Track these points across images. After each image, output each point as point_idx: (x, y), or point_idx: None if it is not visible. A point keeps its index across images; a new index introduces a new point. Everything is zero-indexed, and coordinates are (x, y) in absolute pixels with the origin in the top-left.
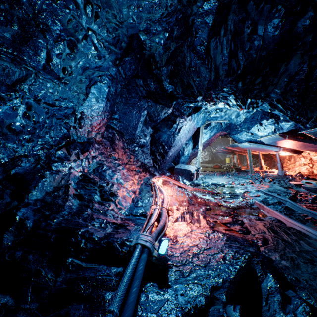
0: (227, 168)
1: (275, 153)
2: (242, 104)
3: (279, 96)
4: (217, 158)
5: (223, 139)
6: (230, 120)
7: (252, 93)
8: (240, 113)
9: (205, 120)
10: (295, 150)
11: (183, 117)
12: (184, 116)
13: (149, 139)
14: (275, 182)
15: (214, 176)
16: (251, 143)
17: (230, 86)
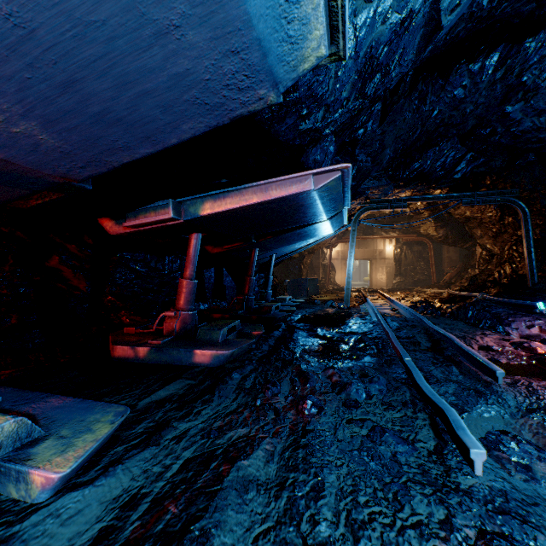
0: None
1: None
2: None
3: None
4: None
5: None
6: None
7: None
8: None
9: None
10: None
11: None
12: None
13: None
14: None
15: None
16: None
17: None
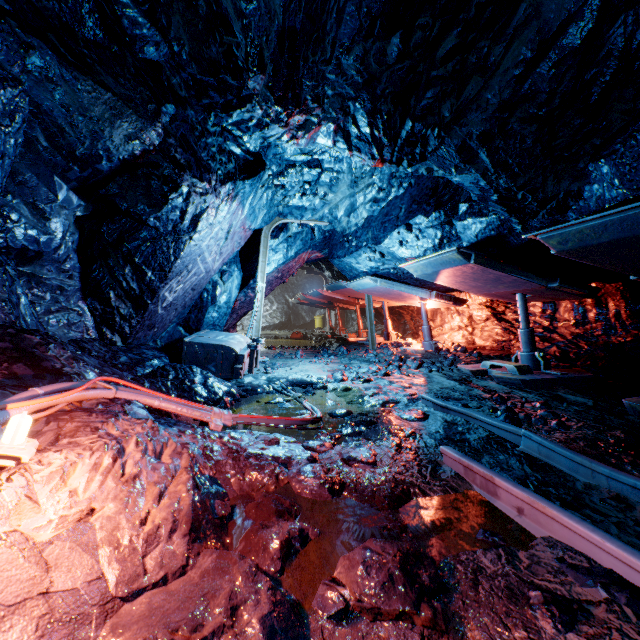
0: (319, 337)
1: (417, 304)
2: (387, 140)
3: (490, 119)
4: (298, 317)
5: (310, 279)
6: (334, 221)
7: (422, 100)
8: (359, 202)
9: (274, 212)
10: (456, 298)
11: (207, 178)
12: (212, 176)
13: (73, 236)
14: (428, 366)
15: (297, 359)
16: (378, 280)
17: (362, 47)
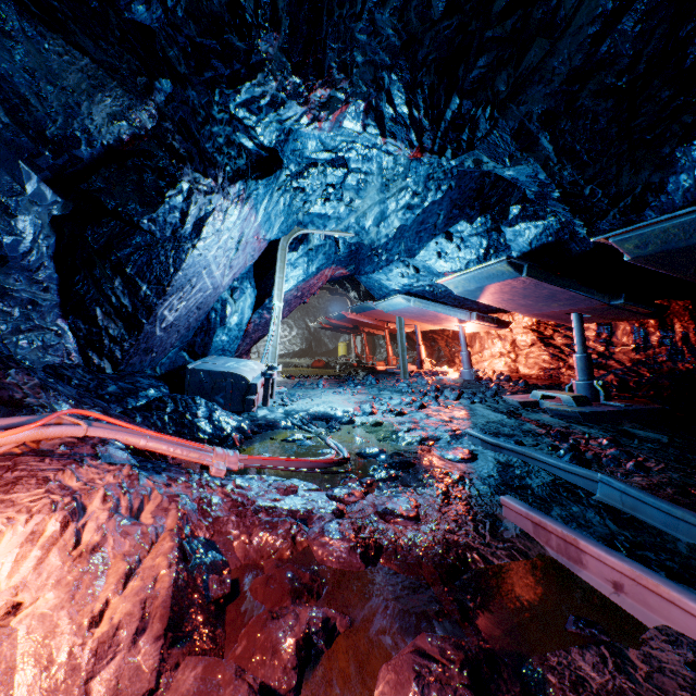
0: (344, 366)
1: (454, 327)
2: (429, 122)
3: (555, 94)
4: (320, 344)
5: (333, 302)
6: (361, 232)
7: (473, 70)
8: (390, 209)
9: (293, 220)
10: (499, 320)
11: (212, 173)
12: (219, 172)
13: (48, 239)
14: (469, 397)
15: (319, 390)
16: (411, 299)
17: None
